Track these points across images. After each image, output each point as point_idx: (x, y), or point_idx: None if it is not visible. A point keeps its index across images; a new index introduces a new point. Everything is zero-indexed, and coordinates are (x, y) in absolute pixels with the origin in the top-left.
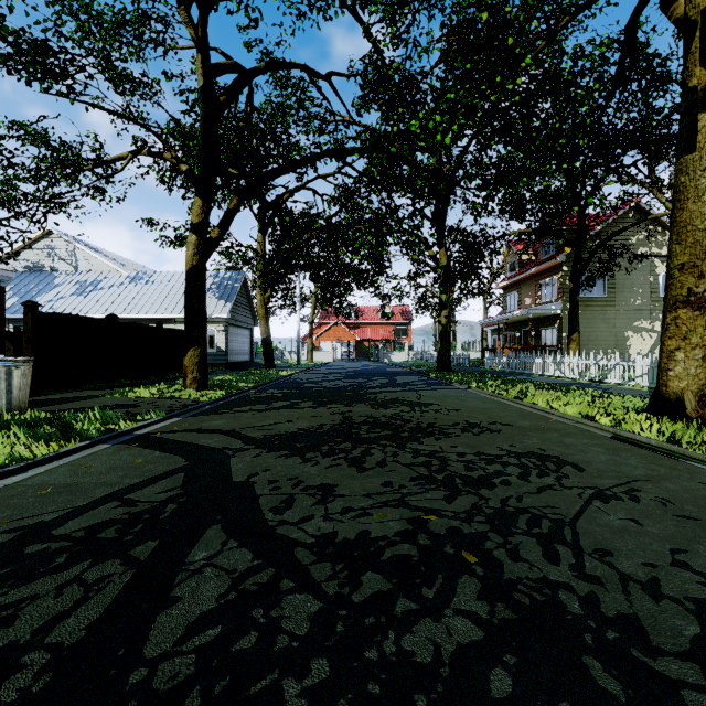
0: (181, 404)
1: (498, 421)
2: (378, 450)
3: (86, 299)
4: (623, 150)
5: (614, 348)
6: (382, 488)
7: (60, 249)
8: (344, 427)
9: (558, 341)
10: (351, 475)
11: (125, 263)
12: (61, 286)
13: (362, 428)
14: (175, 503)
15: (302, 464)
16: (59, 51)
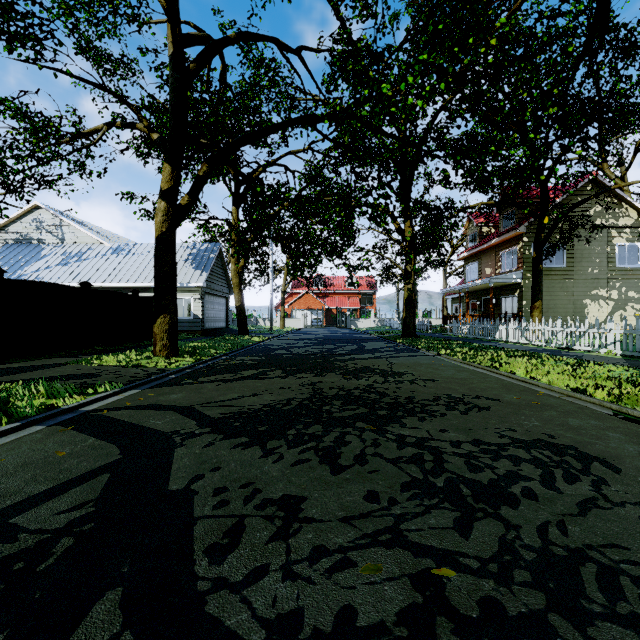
0: (145, 373)
1: (482, 395)
2: (355, 437)
3: (70, 269)
4: (587, 121)
5: (573, 315)
6: (365, 504)
7: (47, 223)
8: (314, 402)
9: (519, 309)
10: (323, 480)
11: (109, 235)
12: (47, 257)
13: (334, 404)
14: (74, 535)
15: (262, 460)
16: (24, 13)
